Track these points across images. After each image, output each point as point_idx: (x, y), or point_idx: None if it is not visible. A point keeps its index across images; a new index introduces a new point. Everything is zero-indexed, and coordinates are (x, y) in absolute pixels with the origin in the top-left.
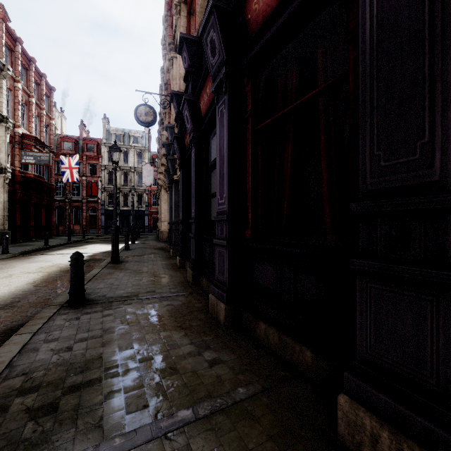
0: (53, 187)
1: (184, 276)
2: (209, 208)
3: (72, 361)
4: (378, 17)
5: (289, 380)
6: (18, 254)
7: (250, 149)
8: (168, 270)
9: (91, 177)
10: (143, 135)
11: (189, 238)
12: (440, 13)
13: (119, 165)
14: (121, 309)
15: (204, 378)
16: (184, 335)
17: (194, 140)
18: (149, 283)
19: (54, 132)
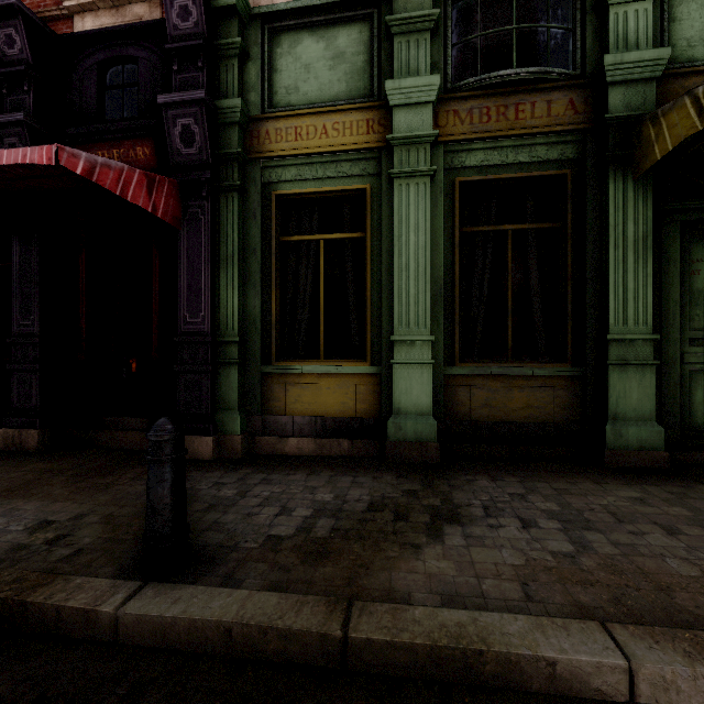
0: None
1: None
2: None
3: None
4: (19, 259)
5: None
6: None
7: None
8: None
9: None
10: None
11: None
12: (37, 273)
13: None
14: None
15: None
16: None
17: None
18: None
19: None
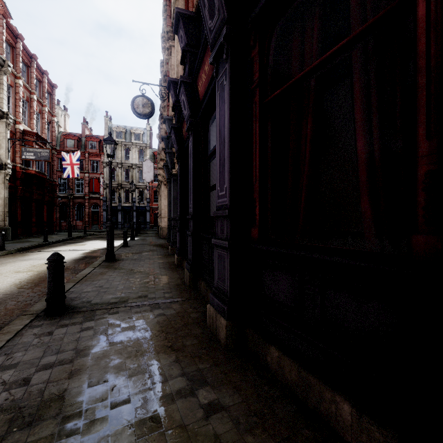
0: (55, 184)
1: (181, 277)
2: (208, 202)
3: (23, 404)
4: None
5: None
6: (15, 251)
7: (257, 128)
8: (165, 270)
9: (94, 174)
10: (144, 132)
11: (187, 235)
12: None
13: (121, 162)
14: (104, 319)
15: (197, 439)
16: (175, 361)
17: (192, 127)
18: (141, 286)
19: (57, 130)
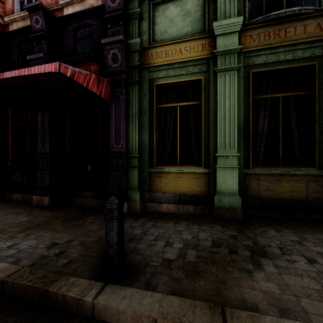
0: None
1: None
2: None
3: None
4: (41, 120)
5: (23, 203)
6: None
7: (10, 131)
8: None
9: None
10: None
11: None
12: (48, 126)
13: None
14: None
15: None
16: None
17: None
18: None
19: None
